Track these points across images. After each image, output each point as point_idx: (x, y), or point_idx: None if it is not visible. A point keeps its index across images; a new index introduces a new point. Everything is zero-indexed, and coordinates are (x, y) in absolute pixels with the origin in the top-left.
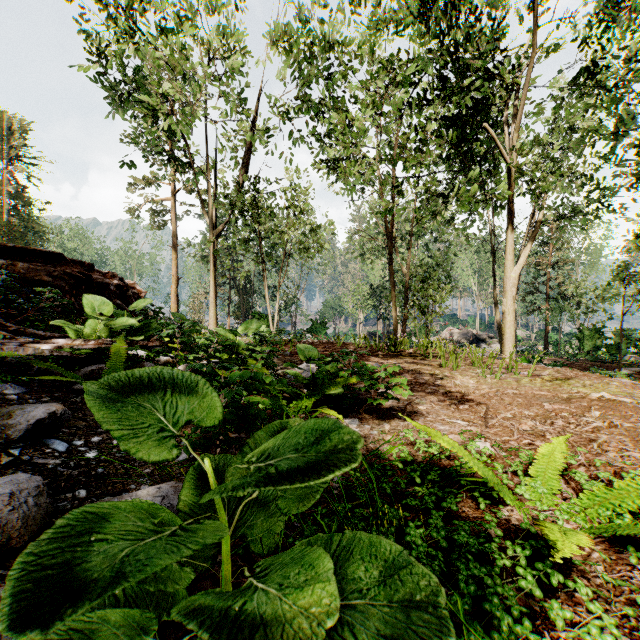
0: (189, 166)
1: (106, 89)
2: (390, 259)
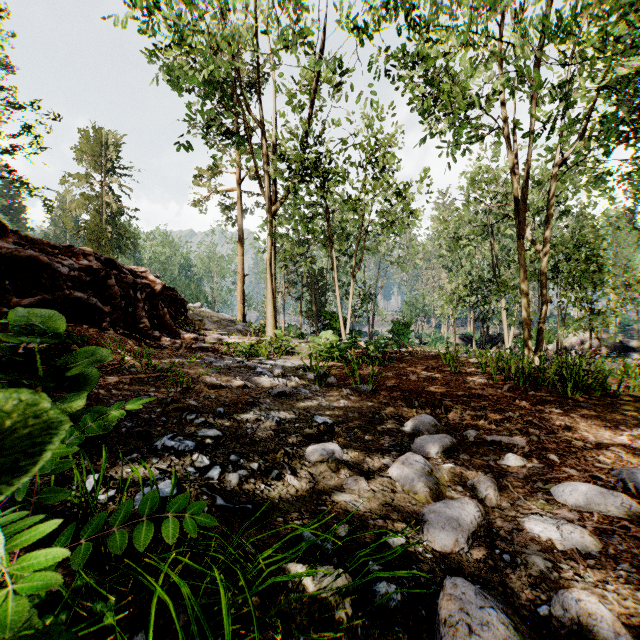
0: (247, 139)
1: (150, 51)
2: (520, 230)
